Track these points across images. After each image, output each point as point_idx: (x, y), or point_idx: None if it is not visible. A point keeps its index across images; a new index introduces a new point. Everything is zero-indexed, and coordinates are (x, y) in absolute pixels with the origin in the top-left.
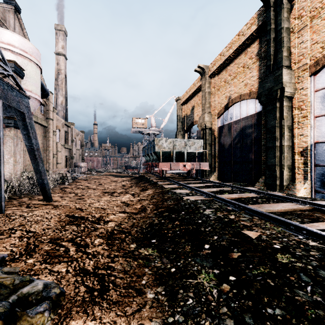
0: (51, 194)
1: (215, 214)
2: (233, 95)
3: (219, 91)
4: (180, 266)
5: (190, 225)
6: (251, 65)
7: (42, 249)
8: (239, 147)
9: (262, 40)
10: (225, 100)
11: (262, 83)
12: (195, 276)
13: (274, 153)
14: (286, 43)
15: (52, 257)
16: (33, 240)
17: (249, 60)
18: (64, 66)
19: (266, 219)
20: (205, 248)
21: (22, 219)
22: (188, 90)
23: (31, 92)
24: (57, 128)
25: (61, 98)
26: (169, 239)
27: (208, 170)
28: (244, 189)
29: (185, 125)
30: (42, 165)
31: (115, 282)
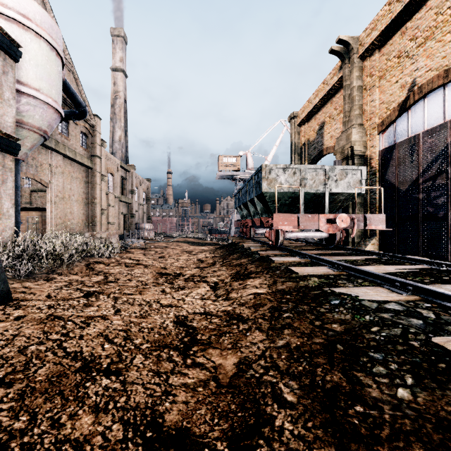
0: (58, 277)
1: None
2: (424, 76)
3: (382, 79)
4: None
5: None
6: None
7: None
8: (443, 184)
9: None
10: (400, 92)
11: None
12: None
13: None
14: None
15: None
16: None
17: None
18: (123, 87)
19: None
20: None
21: None
22: (313, 96)
23: (39, 92)
24: (109, 172)
25: (119, 132)
26: None
27: (358, 234)
28: None
29: (306, 159)
30: None
31: None
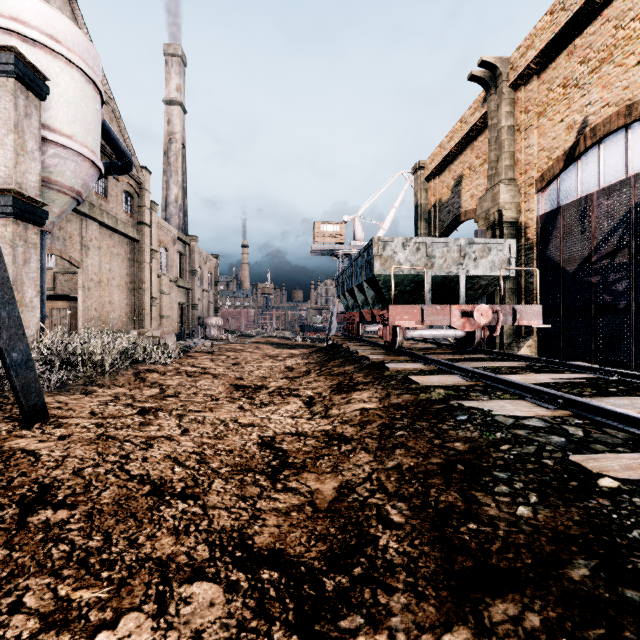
0: (99, 389)
1: None
2: (599, 113)
3: (542, 117)
4: None
5: None
6: None
7: None
8: (625, 263)
9: None
10: (567, 136)
11: None
12: None
13: None
14: None
15: None
16: None
17: None
18: (180, 126)
19: None
20: None
21: None
22: (446, 138)
23: (72, 140)
24: (161, 245)
25: (175, 189)
26: None
27: (508, 332)
28: None
29: (437, 227)
30: (3, 301)
31: None
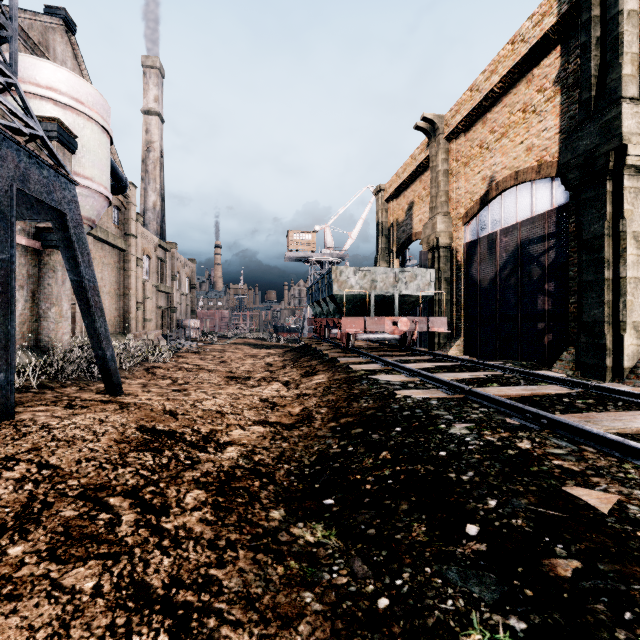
0: (126, 380)
1: (479, 436)
2: (501, 173)
3: (467, 167)
4: (403, 593)
5: (419, 464)
6: (541, 106)
7: (57, 516)
8: (515, 285)
9: (569, 48)
10: (482, 185)
11: (570, 141)
12: (452, 636)
13: (601, 296)
14: (630, 47)
15: (73, 541)
16: (45, 489)
17: (537, 95)
18: (158, 136)
19: (619, 455)
20: (468, 534)
21: (41, 435)
22: (401, 169)
23: (92, 181)
24: (145, 254)
25: (154, 196)
26: (367, 501)
27: (444, 334)
28: (535, 375)
29: (394, 243)
30: (102, 321)
31: (217, 639)
